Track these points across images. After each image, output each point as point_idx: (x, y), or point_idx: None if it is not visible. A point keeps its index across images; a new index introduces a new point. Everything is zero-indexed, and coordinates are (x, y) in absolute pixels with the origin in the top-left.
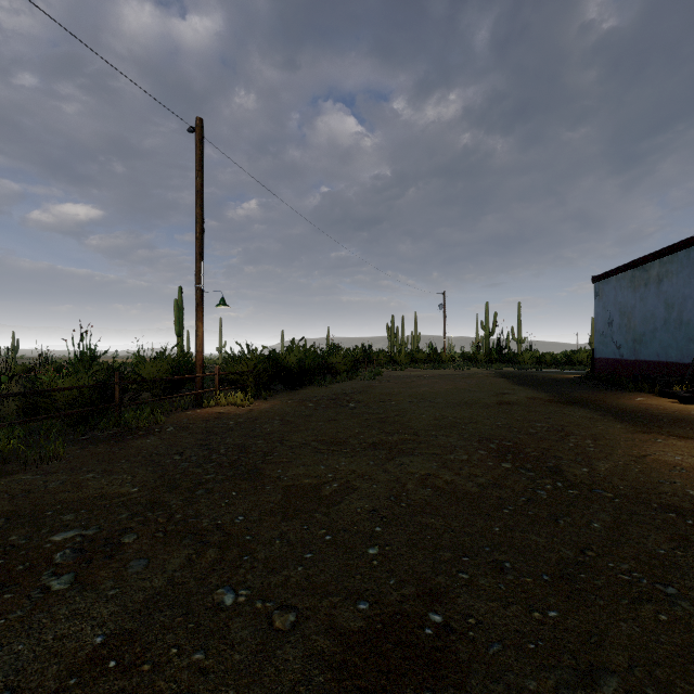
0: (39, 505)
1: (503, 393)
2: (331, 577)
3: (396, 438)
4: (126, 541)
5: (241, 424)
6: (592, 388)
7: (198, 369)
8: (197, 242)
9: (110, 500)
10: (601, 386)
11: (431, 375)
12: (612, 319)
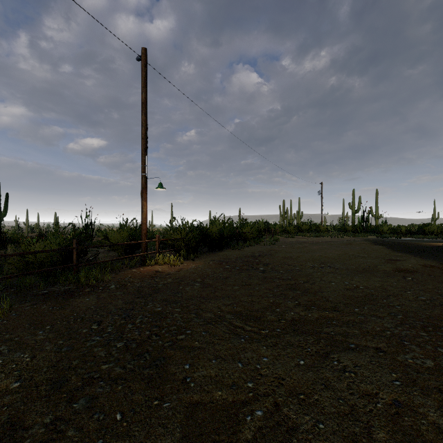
0: None
1: (392, 259)
2: None
3: (316, 315)
4: None
5: (168, 285)
6: None
7: (143, 236)
8: (143, 141)
9: None
10: None
11: (316, 242)
12: None
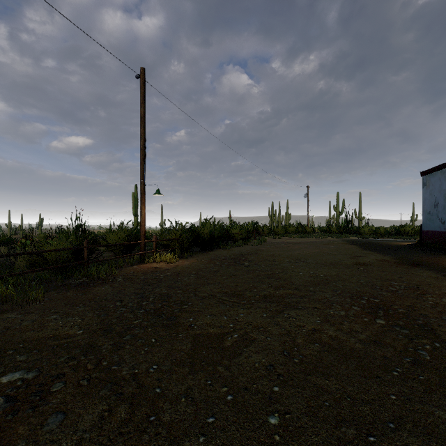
0: (8, 343)
1: (357, 256)
2: None
3: (282, 292)
4: (54, 389)
5: (168, 277)
6: (425, 253)
7: (142, 237)
8: (141, 151)
9: (59, 341)
10: (431, 251)
11: (300, 242)
12: (437, 202)
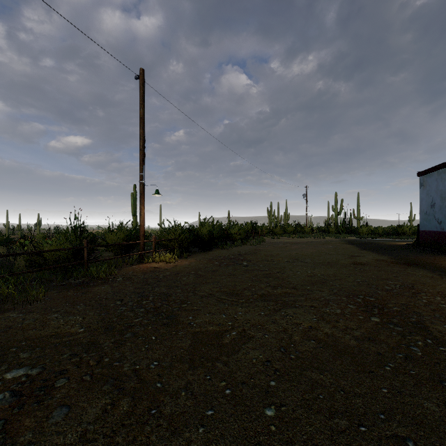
0: (11, 341)
1: (354, 255)
2: (230, 445)
3: (280, 291)
4: (58, 384)
5: (167, 276)
6: (421, 253)
7: (141, 237)
8: (141, 152)
9: (61, 339)
10: (427, 251)
11: (298, 242)
12: (434, 202)
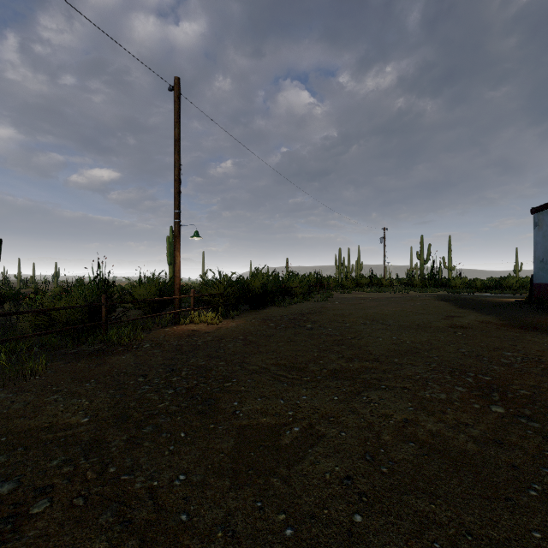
0: None
1: (451, 315)
2: None
3: (357, 365)
4: (34, 512)
5: (208, 343)
6: (539, 312)
7: (176, 291)
8: (176, 183)
9: (55, 433)
10: (546, 310)
11: (375, 298)
12: None
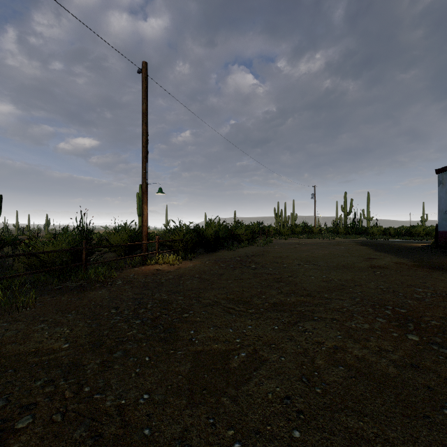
0: None
1: (370, 258)
2: None
3: (293, 299)
4: (19, 427)
5: (169, 280)
6: (443, 255)
7: (144, 238)
8: (143, 149)
9: (40, 357)
10: None
11: (307, 243)
12: None
